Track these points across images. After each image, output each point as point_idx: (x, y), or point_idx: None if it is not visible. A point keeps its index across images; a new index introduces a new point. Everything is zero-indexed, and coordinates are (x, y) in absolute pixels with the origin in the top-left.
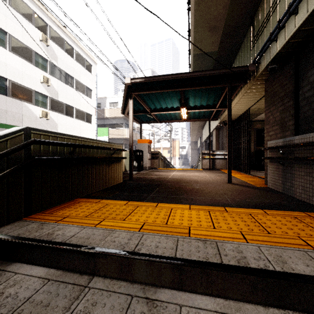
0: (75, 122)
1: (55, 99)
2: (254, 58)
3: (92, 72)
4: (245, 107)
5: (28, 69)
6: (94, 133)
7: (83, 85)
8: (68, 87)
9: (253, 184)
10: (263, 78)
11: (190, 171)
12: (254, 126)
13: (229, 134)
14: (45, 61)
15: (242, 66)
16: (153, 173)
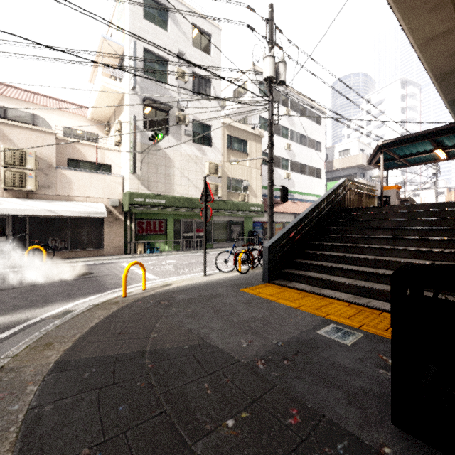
0: (307, 179)
1: (293, 161)
2: None
3: (321, 123)
4: None
5: (278, 142)
6: (323, 189)
7: (313, 140)
8: (302, 147)
9: None
10: None
11: None
12: None
13: None
14: (287, 130)
15: None
16: None
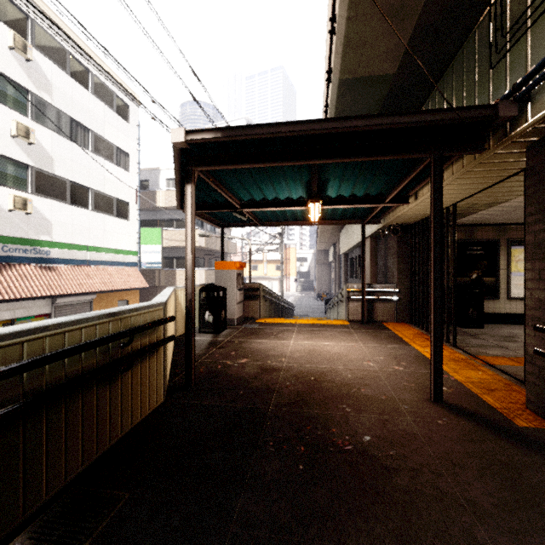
0: (93, 218)
1: (46, 171)
2: (515, 84)
3: (130, 119)
4: (446, 201)
5: None
6: (134, 239)
7: (111, 143)
8: (77, 148)
9: (500, 407)
10: (527, 140)
11: (326, 331)
12: (451, 236)
13: (436, 277)
14: (22, 91)
15: (481, 106)
16: (248, 345)
